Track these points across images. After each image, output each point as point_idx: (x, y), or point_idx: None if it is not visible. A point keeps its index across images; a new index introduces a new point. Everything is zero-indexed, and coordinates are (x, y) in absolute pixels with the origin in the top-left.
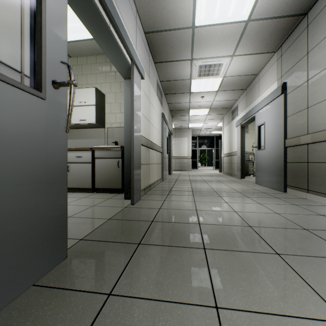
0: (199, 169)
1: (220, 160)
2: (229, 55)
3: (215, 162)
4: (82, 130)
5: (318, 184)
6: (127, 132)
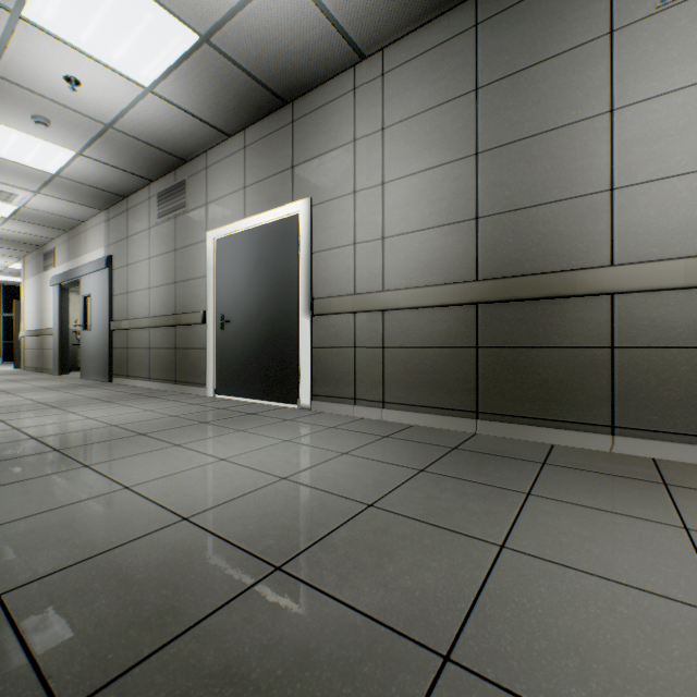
0: None
1: (19, 342)
2: (31, 189)
3: (5, 346)
4: None
5: (134, 368)
6: None
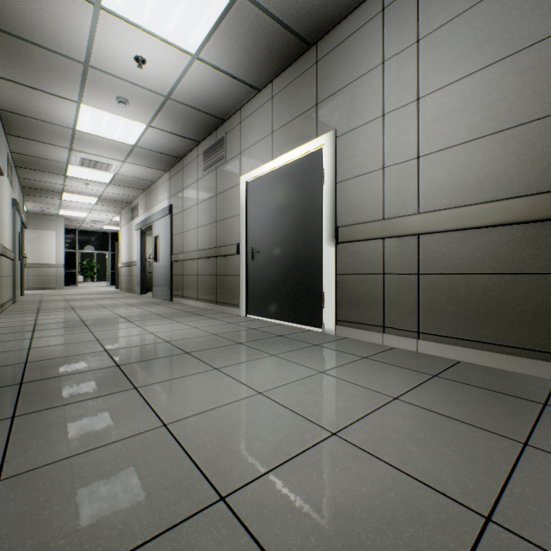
0: (82, 287)
1: (118, 271)
2: (120, 160)
3: (112, 274)
4: None
5: (187, 291)
6: None
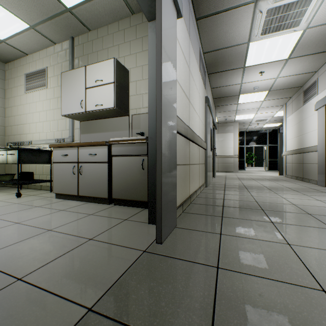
0: (248, 171)
1: (281, 159)
2: None
3: (268, 161)
4: (102, 121)
5: None
6: (153, 110)
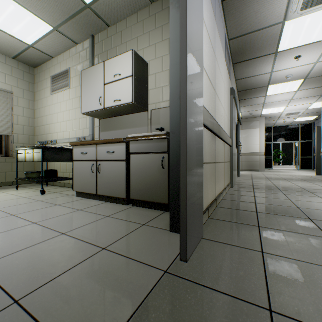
0: (275, 169)
1: (318, 156)
2: None
3: (300, 159)
4: (121, 118)
5: None
6: (174, 99)
